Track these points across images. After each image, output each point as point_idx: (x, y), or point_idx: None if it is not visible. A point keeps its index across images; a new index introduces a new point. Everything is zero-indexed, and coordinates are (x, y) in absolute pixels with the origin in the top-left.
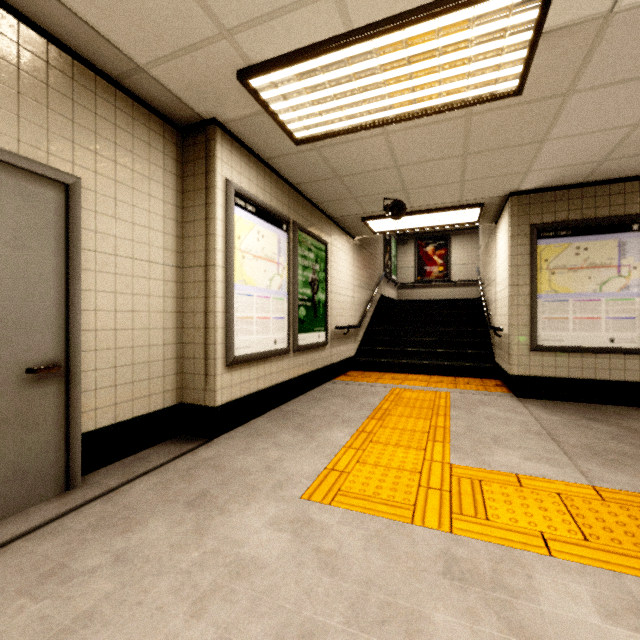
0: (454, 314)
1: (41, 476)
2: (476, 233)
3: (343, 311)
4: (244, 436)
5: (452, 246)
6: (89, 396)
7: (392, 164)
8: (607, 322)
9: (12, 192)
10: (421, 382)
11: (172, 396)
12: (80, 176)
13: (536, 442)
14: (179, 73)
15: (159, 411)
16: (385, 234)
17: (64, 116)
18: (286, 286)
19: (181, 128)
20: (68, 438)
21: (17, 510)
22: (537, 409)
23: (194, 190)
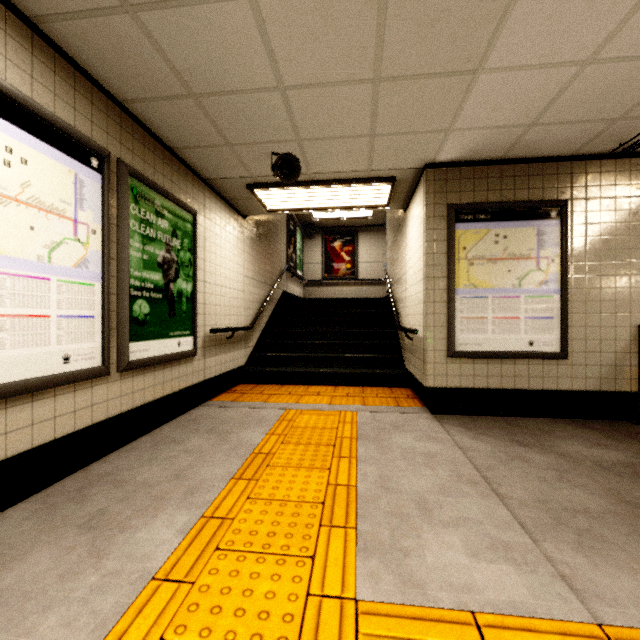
0: (361, 313)
1: None
2: (382, 231)
3: (227, 308)
4: None
5: (359, 243)
6: None
7: (274, 80)
8: (526, 322)
9: None
10: (324, 397)
11: None
12: None
13: (476, 502)
14: None
15: None
16: (289, 223)
17: None
18: (100, 263)
19: None
20: None
21: None
22: (459, 432)
23: None
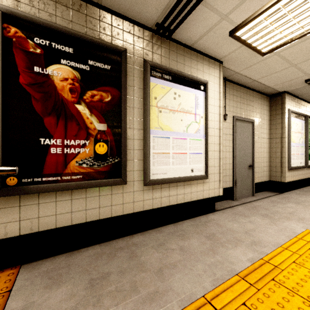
0: None
1: (249, 190)
2: None
3: None
4: (294, 194)
5: None
6: (254, 174)
7: None
8: None
9: (246, 127)
10: None
11: (267, 178)
12: (253, 119)
13: None
14: (281, 85)
15: (265, 181)
16: None
17: (251, 106)
18: (304, 141)
19: (269, 95)
20: (252, 183)
21: (247, 196)
22: None
23: (275, 114)
